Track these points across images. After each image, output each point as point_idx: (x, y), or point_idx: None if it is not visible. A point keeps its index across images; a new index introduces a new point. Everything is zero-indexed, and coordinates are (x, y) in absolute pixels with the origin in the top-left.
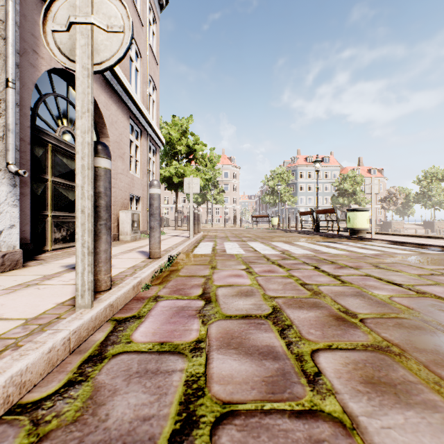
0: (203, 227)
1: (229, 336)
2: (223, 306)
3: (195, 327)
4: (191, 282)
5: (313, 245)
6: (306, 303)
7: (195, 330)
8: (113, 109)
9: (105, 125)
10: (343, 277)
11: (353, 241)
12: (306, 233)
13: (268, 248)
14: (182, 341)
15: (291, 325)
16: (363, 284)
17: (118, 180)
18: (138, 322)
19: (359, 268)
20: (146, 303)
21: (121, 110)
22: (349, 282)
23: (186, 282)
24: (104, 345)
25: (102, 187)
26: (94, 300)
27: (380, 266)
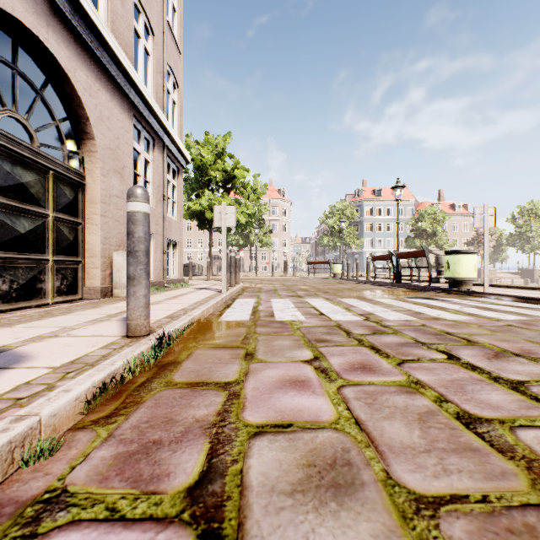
0: (245, 277)
1: None
2: None
3: None
4: (187, 412)
5: (405, 303)
6: None
7: None
8: (103, 97)
9: (87, 120)
10: (534, 387)
11: (458, 297)
12: (381, 284)
13: (339, 309)
14: None
15: None
16: None
17: (113, 205)
18: None
19: (535, 356)
20: None
21: (117, 102)
22: None
23: (177, 412)
24: None
25: None
26: None
27: None
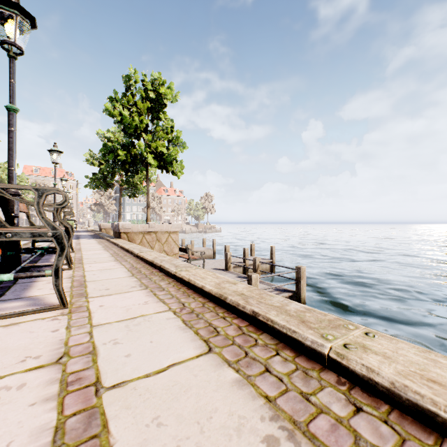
0: None
1: None
2: None
3: None
4: None
5: None
6: None
7: None
8: None
9: None
10: None
11: None
12: None
13: None
14: None
15: None
16: None
17: None
18: None
19: None
20: None
21: None
22: None
23: None
24: None
25: None
26: None
27: None
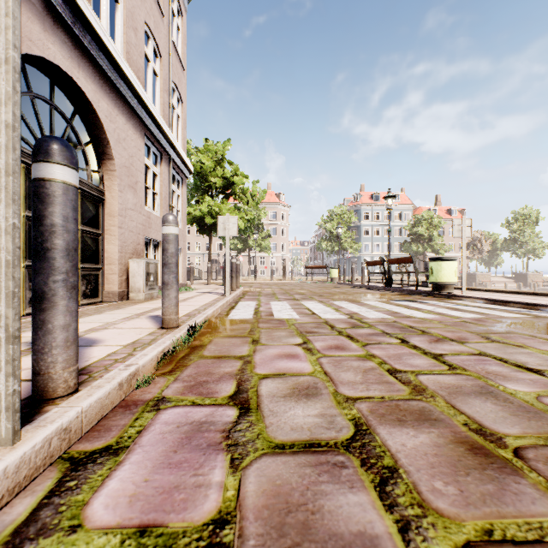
0: (244, 281)
1: (283, 503)
2: (270, 420)
3: (216, 476)
4: (219, 369)
5: (388, 305)
6: (408, 412)
7: (215, 486)
8: (120, 121)
9: (108, 143)
10: (447, 357)
11: (438, 300)
12: (374, 288)
13: (329, 310)
14: (185, 523)
15: (394, 467)
16: (484, 371)
17: (128, 217)
18: (110, 466)
19: (464, 341)
20: (137, 415)
21: (131, 124)
22: (460, 366)
23: (213, 369)
24: (16, 541)
25: (58, 216)
26: (36, 418)
27: (492, 337)
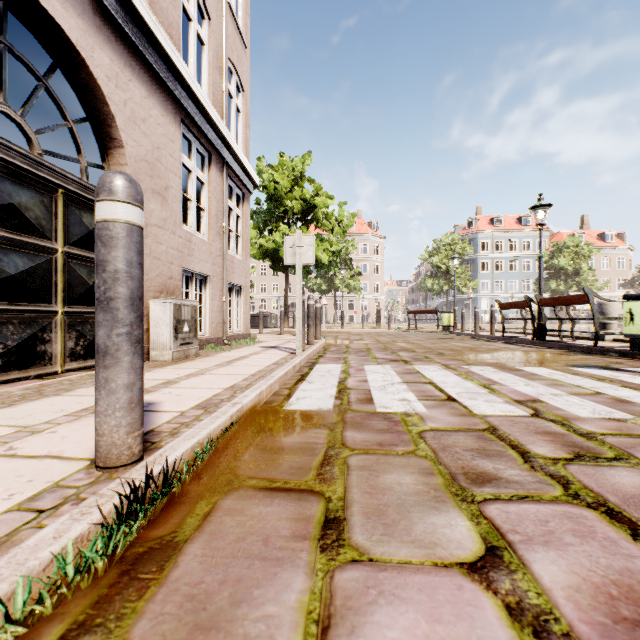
0: (328, 329)
1: None
2: None
3: None
4: None
5: (578, 377)
6: None
7: None
8: (136, 91)
9: (113, 120)
10: None
11: None
12: (514, 342)
13: (476, 389)
14: None
15: None
16: None
17: (152, 238)
18: None
19: None
20: None
21: (157, 101)
22: None
23: None
24: None
25: None
26: None
27: None
